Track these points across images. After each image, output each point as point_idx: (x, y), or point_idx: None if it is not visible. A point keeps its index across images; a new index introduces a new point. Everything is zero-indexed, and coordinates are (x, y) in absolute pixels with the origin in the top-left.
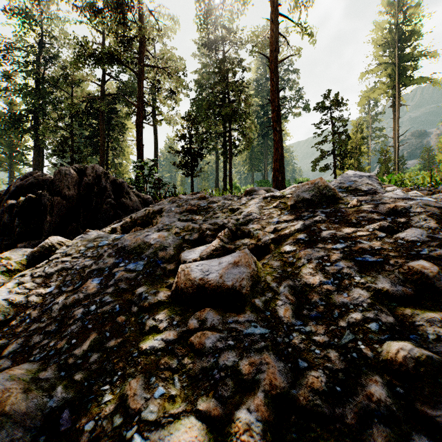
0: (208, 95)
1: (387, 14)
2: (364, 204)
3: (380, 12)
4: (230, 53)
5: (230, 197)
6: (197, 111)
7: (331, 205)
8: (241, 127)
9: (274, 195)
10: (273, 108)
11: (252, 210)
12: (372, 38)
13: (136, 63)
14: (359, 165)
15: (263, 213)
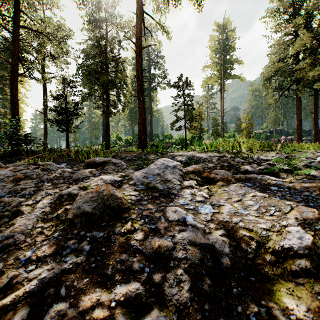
0: (92, 64)
1: (217, 31)
2: (138, 230)
3: (214, 29)
4: (112, 34)
5: (46, 180)
6: (82, 75)
7: (112, 220)
8: (116, 93)
9: (72, 192)
10: (138, 82)
11: (22, 224)
12: (209, 45)
13: (9, 22)
14: (201, 127)
15: (34, 229)
